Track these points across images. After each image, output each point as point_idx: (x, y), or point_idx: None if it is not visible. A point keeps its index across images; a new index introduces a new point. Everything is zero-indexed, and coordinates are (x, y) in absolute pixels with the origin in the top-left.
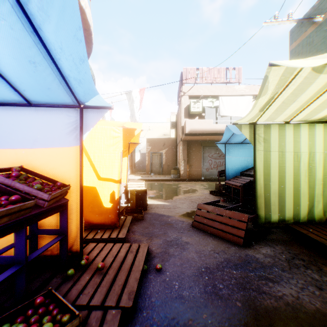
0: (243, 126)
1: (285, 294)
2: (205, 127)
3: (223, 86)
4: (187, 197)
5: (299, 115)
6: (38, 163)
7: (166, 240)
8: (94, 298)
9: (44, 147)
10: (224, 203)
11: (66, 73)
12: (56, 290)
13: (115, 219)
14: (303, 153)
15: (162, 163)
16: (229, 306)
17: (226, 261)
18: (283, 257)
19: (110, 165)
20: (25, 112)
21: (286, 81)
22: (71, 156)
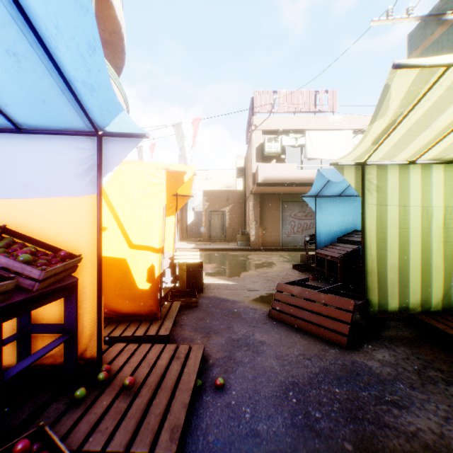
0: (346, 168)
1: (421, 429)
2: (286, 175)
3: (311, 117)
4: (261, 273)
5: (431, 150)
6: (31, 222)
7: (231, 338)
8: (115, 438)
9: (42, 196)
10: (314, 282)
11: (70, 75)
12: (55, 424)
13: (155, 306)
14: (436, 208)
15: (225, 225)
16: (332, 451)
17: (323, 372)
18: (410, 366)
19: (147, 226)
20: (11, 142)
21: (417, 95)
22: (83, 211)
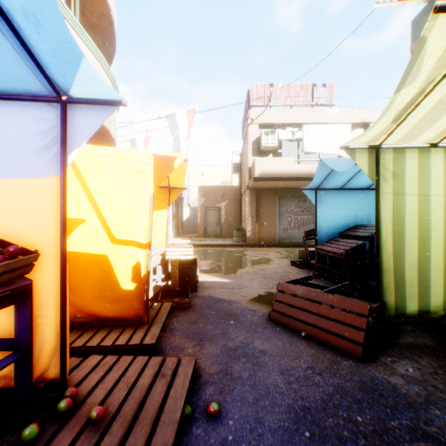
0: (358, 153)
1: None
2: (283, 169)
3: (308, 110)
4: (258, 270)
5: None
6: None
7: (228, 346)
8: None
9: None
10: (315, 279)
11: (5, 1)
12: None
13: (141, 309)
14: None
15: (221, 221)
16: None
17: (338, 392)
18: (441, 383)
19: (131, 219)
20: None
21: None
22: (44, 196)
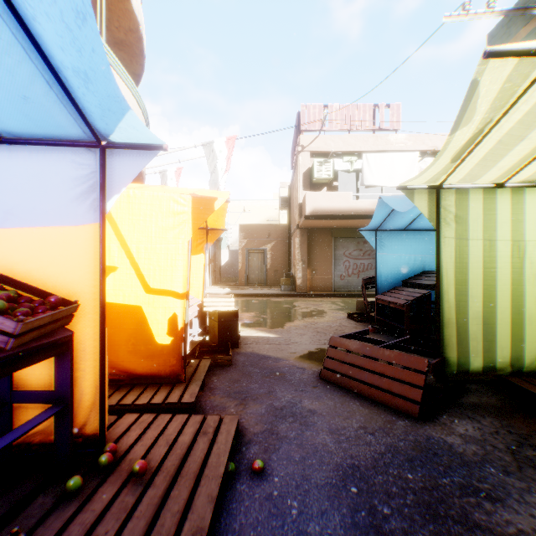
0: (417, 193)
1: (524, 531)
2: (339, 206)
3: (369, 136)
4: (309, 324)
5: (524, 169)
6: (14, 258)
7: (273, 406)
8: None
9: (28, 225)
10: (374, 334)
11: (57, 60)
12: (38, 526)
13: (178, 366)
14: (530, 243)
15: (266, 266)
16: None
17: (391, 451)
18: (501, 443)
19: (167, 266)
20: None
21: (512, 95)
22: (82, 244)
